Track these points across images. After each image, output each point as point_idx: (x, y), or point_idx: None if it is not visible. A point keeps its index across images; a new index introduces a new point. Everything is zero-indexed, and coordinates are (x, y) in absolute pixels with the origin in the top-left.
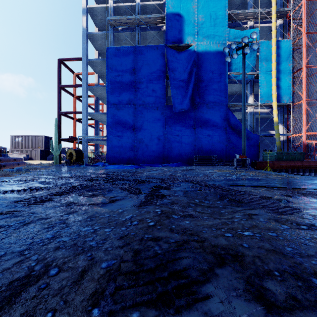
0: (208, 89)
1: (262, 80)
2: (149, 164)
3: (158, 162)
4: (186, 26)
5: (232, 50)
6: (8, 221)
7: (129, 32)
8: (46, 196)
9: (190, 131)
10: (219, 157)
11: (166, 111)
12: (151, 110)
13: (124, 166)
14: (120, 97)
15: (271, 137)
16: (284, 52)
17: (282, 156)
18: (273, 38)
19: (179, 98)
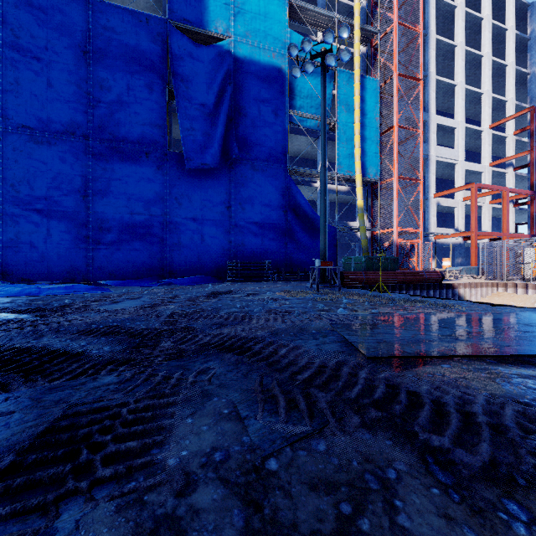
0: (254, 134)
1: (341, 136)
2: (124, 281)
3: (150, 275)
4: None
5: None
6: None
7: None
8: None
9: (221, 212)
10: (274, 265)
11: (169, 165)
12: (133, 158)
13: (47, 286)
14: (45, 113)
15: (351, 233)
16: (370, 96)
17: (372, 264)
18: (357, 69)
19: (197, 141)
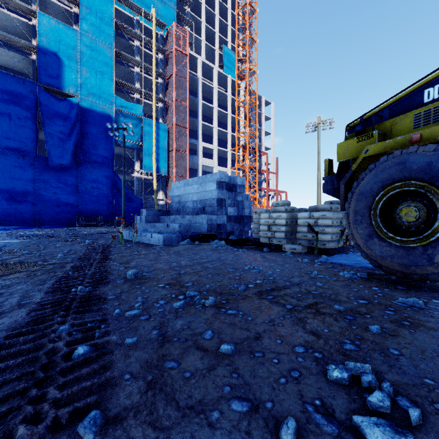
0: (93, 149)
1: (146, 152)
2: (13, 227)
3: (26, 224)
4: (67, 73)
5: (119, 116)
6: None
7: None
8: None
9: (73, 190)
10: (105, 218)
11: (38, 163)
12: (14, 158)
13: None
14: None
15: (154, 201)
16: (162, 133)
17: None
18: (154, 120)
19: (57, 152)
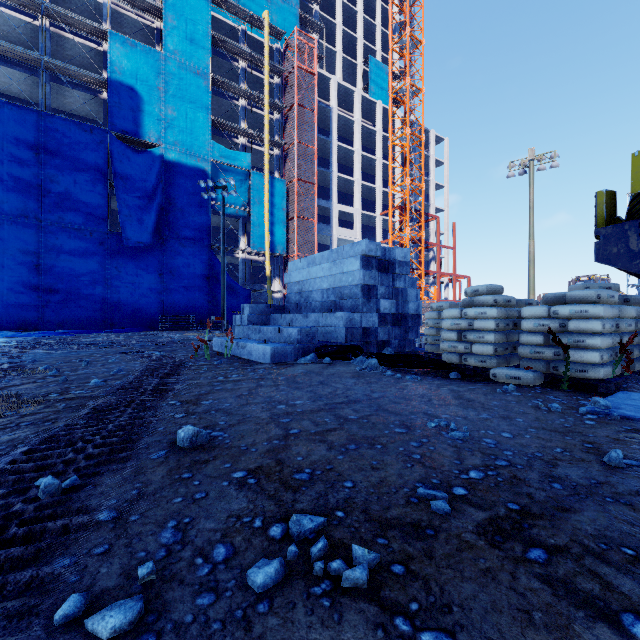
0: (183, 219)
1: (255, 222)
2: (77, 330)
3: (94, 326)
4: (147, 114)
5: (218, 172)
6: (31, 354)
7: (22, 72)
8: (17, 350)
9: (155, 278)
10: (199, 319)
11: (110, 242)
12: (79, 236)
13: (25, 333)
14: (2, 200)
15: (267, 293)
16: (279, 192)
17: None
18: (266, 173)
19: (134, 225)
